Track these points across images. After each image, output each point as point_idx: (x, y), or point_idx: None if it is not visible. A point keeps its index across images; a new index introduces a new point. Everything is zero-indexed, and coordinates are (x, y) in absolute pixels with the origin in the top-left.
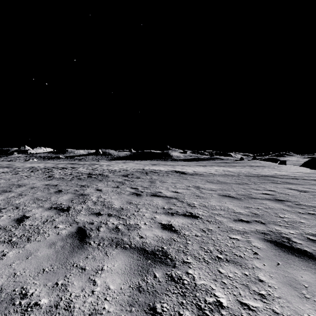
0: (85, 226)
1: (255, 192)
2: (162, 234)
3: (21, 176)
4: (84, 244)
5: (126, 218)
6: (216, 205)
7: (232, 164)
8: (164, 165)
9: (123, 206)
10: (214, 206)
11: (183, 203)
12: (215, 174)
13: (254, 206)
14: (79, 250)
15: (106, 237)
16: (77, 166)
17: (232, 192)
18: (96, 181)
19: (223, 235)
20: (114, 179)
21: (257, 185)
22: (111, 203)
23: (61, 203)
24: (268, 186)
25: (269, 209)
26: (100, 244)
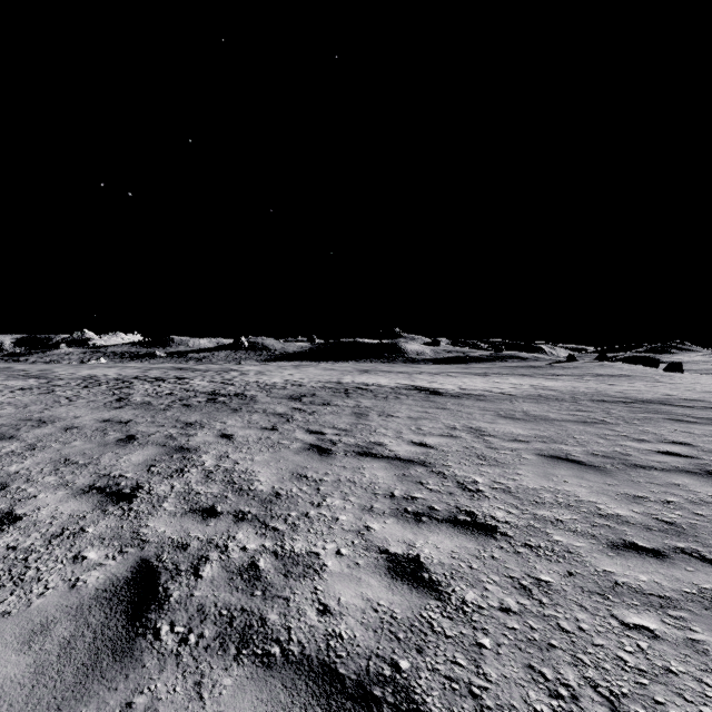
0: (161, 556)
1: (638, 449)
2: (392, 600)
3: (56, 398)
4: (138, 636)
5: (285, 531)
6: (538, 487)
7: (550, 370)
8: (387, 372)
9: (280, 487)
10: (535, 491)
11: (446, 479)
12: (514, 394)
13: (654, 495)
14: (114, 665)
15: (215, 605)
16: (189, 375)
17: (573, 446)
18: (223, 412)
19: (595, 612)
20: (269, 408)
21: (635, 428)
22: (250, 475)
23: (123, 473)
24: (667, 430)
25: (706, 507)
26: (190, 639)
